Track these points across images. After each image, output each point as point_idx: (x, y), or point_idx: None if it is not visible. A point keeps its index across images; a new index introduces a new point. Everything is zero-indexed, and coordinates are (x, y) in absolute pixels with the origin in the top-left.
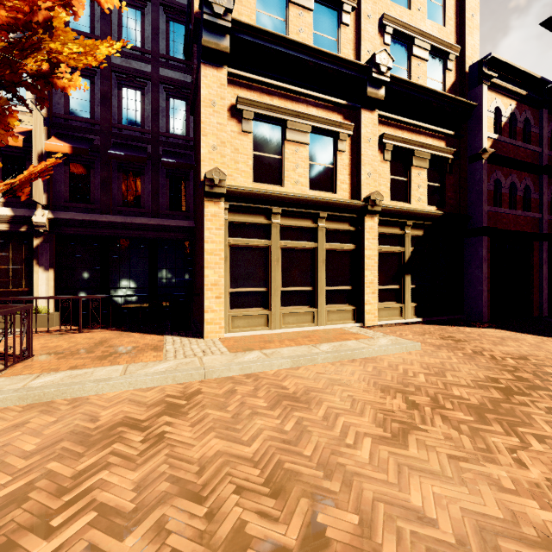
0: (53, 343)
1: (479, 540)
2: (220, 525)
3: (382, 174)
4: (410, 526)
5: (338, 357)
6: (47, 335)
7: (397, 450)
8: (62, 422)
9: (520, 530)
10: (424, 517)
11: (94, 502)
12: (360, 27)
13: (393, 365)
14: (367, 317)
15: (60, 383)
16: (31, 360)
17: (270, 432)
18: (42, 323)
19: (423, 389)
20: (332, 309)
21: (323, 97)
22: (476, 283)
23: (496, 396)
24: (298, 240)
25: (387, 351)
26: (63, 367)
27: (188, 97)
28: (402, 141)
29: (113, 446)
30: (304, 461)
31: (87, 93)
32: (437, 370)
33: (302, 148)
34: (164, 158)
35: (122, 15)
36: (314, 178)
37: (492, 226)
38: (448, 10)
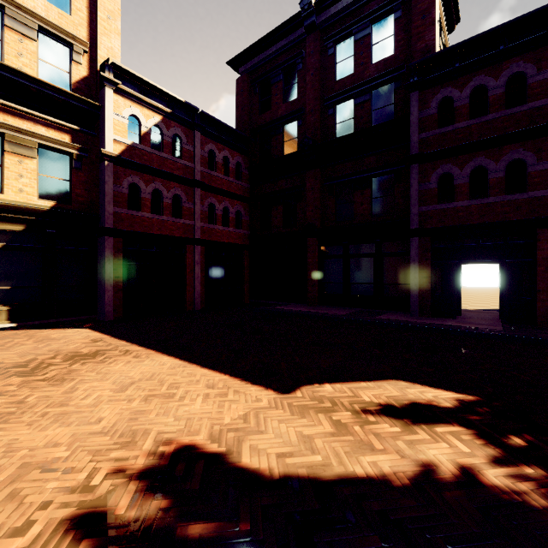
0: None
1: None
2: None
3: None
4: None
5: None
6: None
7: None
8: None
9: None
10: None
11: None
12: None
13: None
14: None
15: None
16: None
17: None
18: None
19: None
20: None
21: None
22: (103, 282)
23: None
24: None
25: None
26: None
27: None
28: None
29: None
30: None
31: None
32: None
33: None
34: None
35: None
36: None
37: (127, 227)
38: (77, 0)
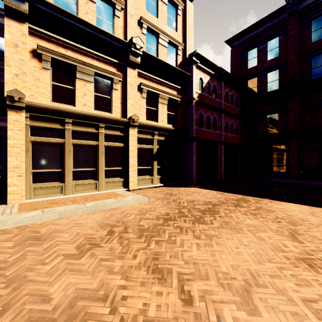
0: None
1: (68, 304)
2: None
3: (141, 105)
4: (32, 306)
5: (94, 209)
6: None
7: (73, 261)
8: None
9: (97, 293)
10: (48, 298)
11: None
12: (126, 20)
13: (124, 211)
14: (131, 185)
15: None
16: None
17: None
18: None
19: (126, 223)
20: (109, 180)
21: (102, 55)
22: (191, 165)
23: (160, 222)
24: (86, 139)
25: (127, 203)
26: None
27: None
28: (152, 88)
29: None
30: (0, 279)
31: None
32: (145, 212)
33: (88, 84)
34: None
35: None
36: (98, 103)
37: (198, 136)
38: (178, 24)
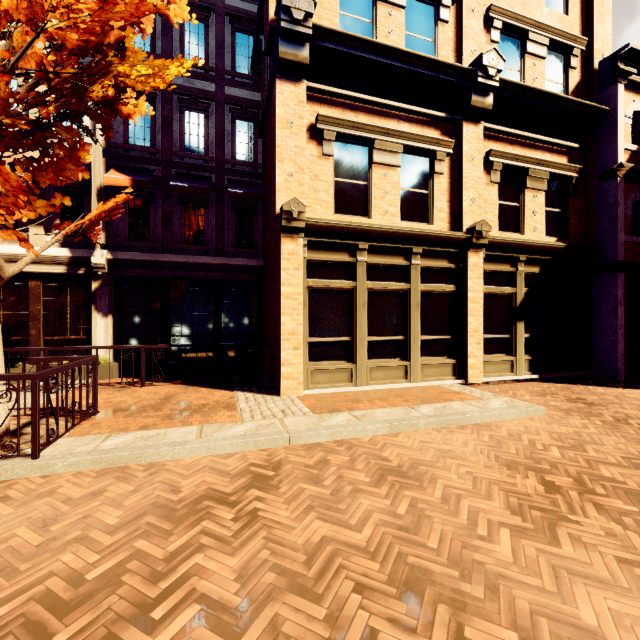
0: (116, 398)
1: None
2: (346, 633)
3: (488, 199)
4: None
5: (444, 422)
6: (107, 388)
7: (546, 547)
8: (141, 491)
9: None
10: None
11: (194, 592)
12: (461, 23)
13: (514, 434)
14: (471, 373)
15: (133, 446)
16: (97, 418)
17: (381, 515)
18: (101, 375)
19: (560, 467)
20: (428, 362)
21: (417, 109)
22: (609, 331)
23: None
24: (388, 280)
25: (503, 416)
26: (132, 427)
27: (256, 117)
28: (513, 159)
29: (202, 524)
30: (431, 556)
31: (147, 119)
32: (573, 442)
33: (392, 172)
34: (230, 188)
35: (184, 30)
36: (406, 207)
37: (630, 260)
38: None
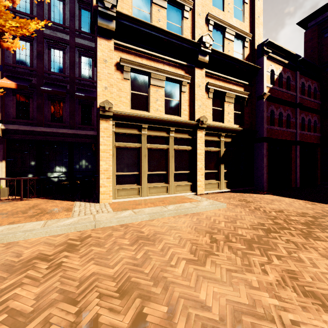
0: (1, 207)
1: (232, 317)
2: (84, 318)
3: (207, 106)
4: (195, 311)
5: (177, 213)
6: None
7: (199, 267)
8: None
9: (255, 310)
10: (205, 306)
11: (7, 308)
12: (194, 20)
13: (208, 217)
14: (199, 189)
15: (0, 233)
16: None
17: (127, 259)
18: None
19: (222, 231)
20: (178, 184)
21: (172, 59)
22: (260, 169)
23: (261, 233)
24: (158, 143)
25: (207, 209)
26: (5, 223)
27: (93, 56)
28: (219, 87)
29: (27, 272)
30: (144, 276)
31: (28, 51)
32: (232, 219)
33: (160, 89)
34: (77, 93)
35: (51, 4)
36: (167, 107)
37: (269, 136)
38: (245, 13)
